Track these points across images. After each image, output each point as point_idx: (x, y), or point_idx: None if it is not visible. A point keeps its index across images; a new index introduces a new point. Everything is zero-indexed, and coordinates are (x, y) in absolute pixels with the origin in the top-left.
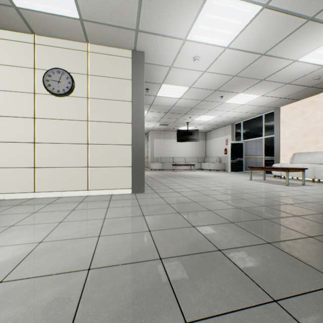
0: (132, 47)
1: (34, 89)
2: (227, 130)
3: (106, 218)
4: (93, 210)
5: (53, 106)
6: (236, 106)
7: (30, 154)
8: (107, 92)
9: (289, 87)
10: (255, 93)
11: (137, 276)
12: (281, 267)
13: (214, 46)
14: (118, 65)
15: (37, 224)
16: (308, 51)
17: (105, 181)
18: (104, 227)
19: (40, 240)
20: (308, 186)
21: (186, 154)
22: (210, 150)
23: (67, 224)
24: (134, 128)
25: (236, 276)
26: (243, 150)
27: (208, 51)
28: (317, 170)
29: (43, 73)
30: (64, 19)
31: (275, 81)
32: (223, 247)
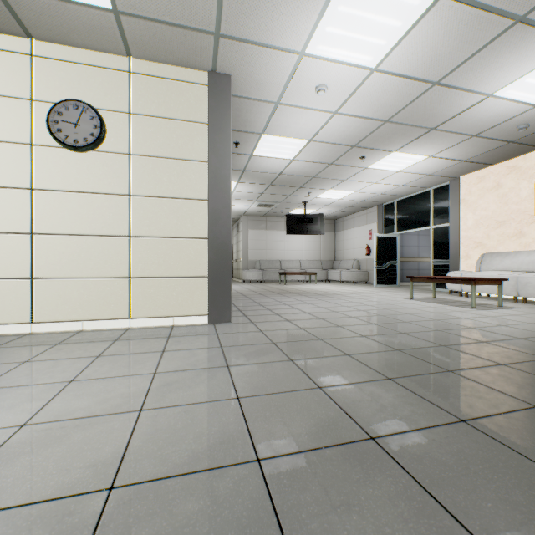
0: (210, 65)
1: (31, 137)
2: (371, 216)
3: (157, 373)
4: (136, 357)
5: (67, 169)
6: (387, 175)
7: (23, 254)
8: (164, 144)
9: (476, 142)
10: (419, 152)
11: (210, 505)
12: (497, 476)
13: (352, 66)
14: (185, 98)
15: (25, 386)
16: (512, 78)
17: (161, 302)
18: (153, 392)
19: (23, 421)
20: (509, 310)
21: (303, 256)
22: (343, 248)
23: (82, 386)
24: (213, 209)
25: (412, 499)
26: (397, 249)
27: (342, 75)
28: (522, 283)
29: (47, 109)
30: (85, 10)
31: (454, 131)
32: (379, 430)
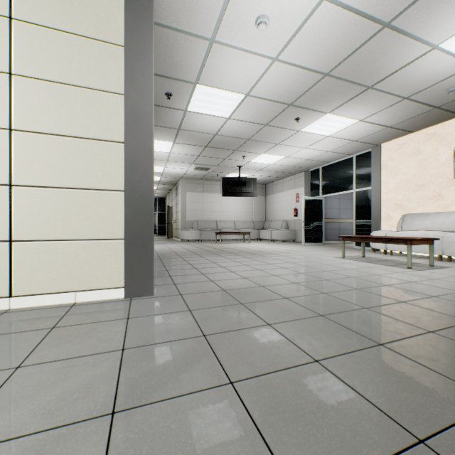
0: None
1: None
2: (299, 181)
3: None
4: None
5: None
6: (317, 139)
7: None
8: (62, 65)
9: (405, 106)
10: (351, 115)
11: None
12: None
13: None
14: (92, 9)
15: None
16: None
17: (58, 273)
18: None
19: None
20: (445, 270)
21: (237, 217)
22: (272, 210)
23: None
24: (130, 153)
25: None
26: (322, 210)
27: (288, 3)
28: (447, 242)
29: None
30: None
31: (389, 92)
32: None
